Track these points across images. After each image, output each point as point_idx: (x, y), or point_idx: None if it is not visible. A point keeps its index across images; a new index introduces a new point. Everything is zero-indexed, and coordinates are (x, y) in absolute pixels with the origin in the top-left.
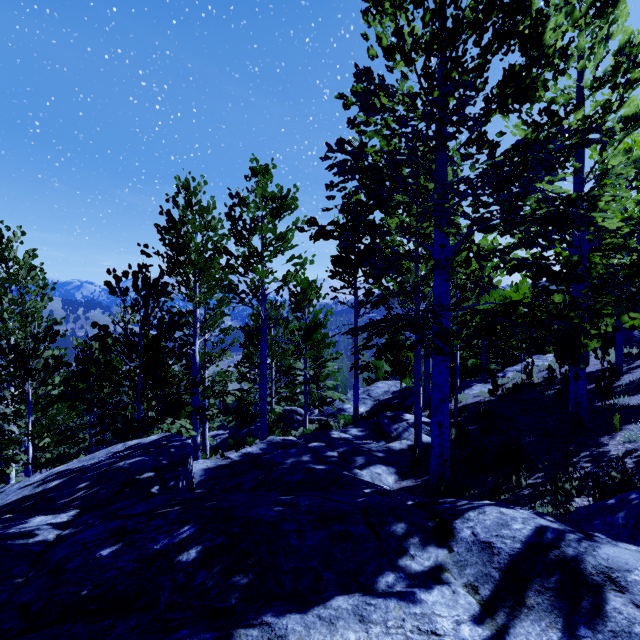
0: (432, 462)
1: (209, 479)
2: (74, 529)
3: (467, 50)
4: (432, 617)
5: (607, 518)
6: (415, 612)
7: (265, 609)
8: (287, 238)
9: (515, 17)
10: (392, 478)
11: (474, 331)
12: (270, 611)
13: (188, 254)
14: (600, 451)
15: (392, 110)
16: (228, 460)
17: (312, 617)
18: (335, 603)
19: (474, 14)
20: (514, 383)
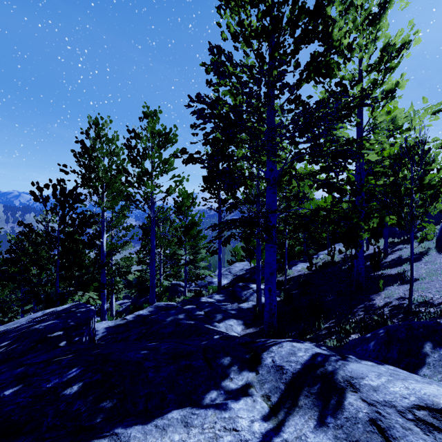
0: (265, 315)
1: (109, 334)
2: None
3: (285, 39)
4: (236, 419)
5: (364, 346)
6: (225, 416)
7: (119, 424)
8: (169, 162)
9: (316, 20)
10: (240, 328)
11: (293, 227)
12: (122, 425)
13: (97, 172)
14: (370, 304)
15: (236, 76)
16: (125, 320)
17: (150, 426)
18: (170, 415)
19: (293, 16)
20: (323, 262)
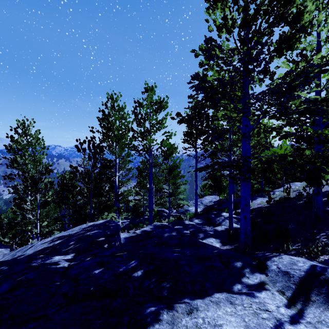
0: (241, 236)
1: (127, 242)
2: (76, 262)
3: (261, 25)
4: (264, 304)
5: None
6: (256, 301)
7: (183, 297)
8: (163, 123)
9: (286, 7)
10: (218, 244)
11: (262, 169)
12: (186, 298)
13: (113, 131)
14: None
15: (222, 57)
16: (135, 233)
17: (207, 301)
18: (216, 296)
19: (262, 6)
20: (280, 197)
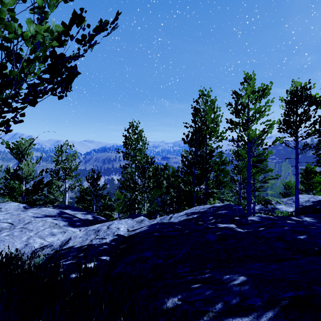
0: None
1: None
2: (248, 230)
3: None
4: None
5: None
6: None
7: None
8: (265, 111)
9: None
10: None
11: None
12: None
13: (206, 125)
14: None
15: None
16: None
17: None
18: None
19: None
20: None
